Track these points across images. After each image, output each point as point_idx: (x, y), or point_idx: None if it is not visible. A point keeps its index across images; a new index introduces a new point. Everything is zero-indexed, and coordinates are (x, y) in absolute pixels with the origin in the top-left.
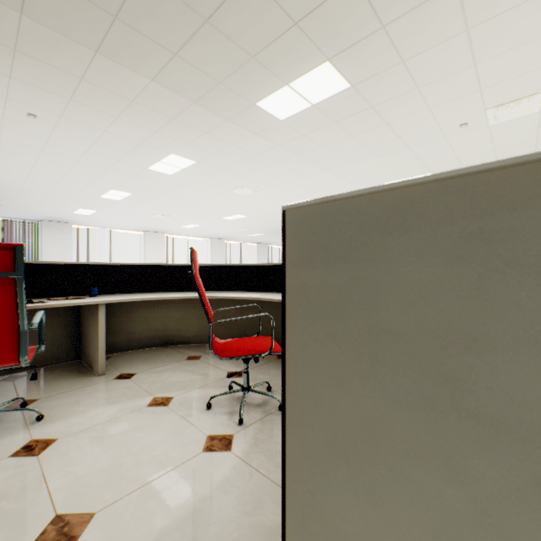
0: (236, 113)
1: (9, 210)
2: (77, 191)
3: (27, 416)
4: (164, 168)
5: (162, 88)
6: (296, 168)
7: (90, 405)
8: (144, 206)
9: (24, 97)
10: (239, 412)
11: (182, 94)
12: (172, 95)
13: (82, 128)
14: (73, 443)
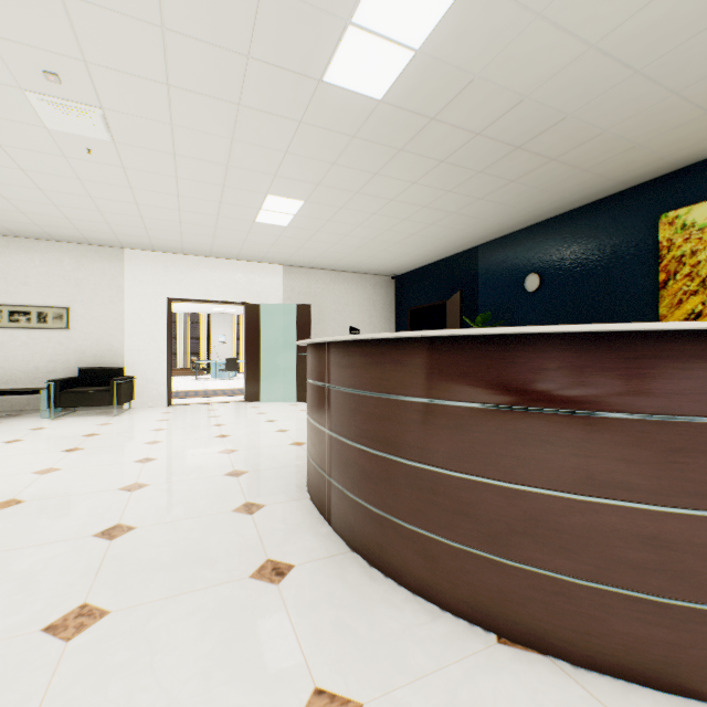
0: None
1: None
2: None
3: None
4: None
5: None
6: None
7: None
8: None
9: None
10: None
11: None
12: None
13: None
14: None
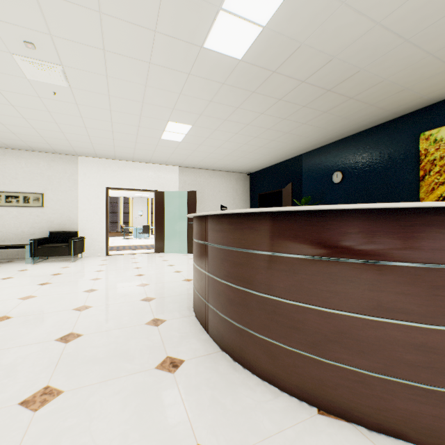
0: None
1: None
2: None
3: None
4: None
5: None
6: None
7: None
8: None
9: None
10: None
11: None
12: None
13: None
14: None
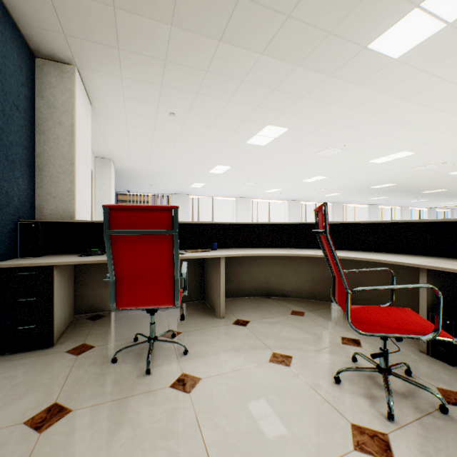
0: (340, 65)
1: (155, 188)
2: (194, 170)
3: (176, 347)
4: (259, 140)
5: (270, 59)
6: (398, 116)
7: (220, 347)
8: (239, 176)
9: (168, 100)
10: (387, 403)
11: (287, 60)
12: (277, 64)
13: (202, 116)
14: (214, 388)
